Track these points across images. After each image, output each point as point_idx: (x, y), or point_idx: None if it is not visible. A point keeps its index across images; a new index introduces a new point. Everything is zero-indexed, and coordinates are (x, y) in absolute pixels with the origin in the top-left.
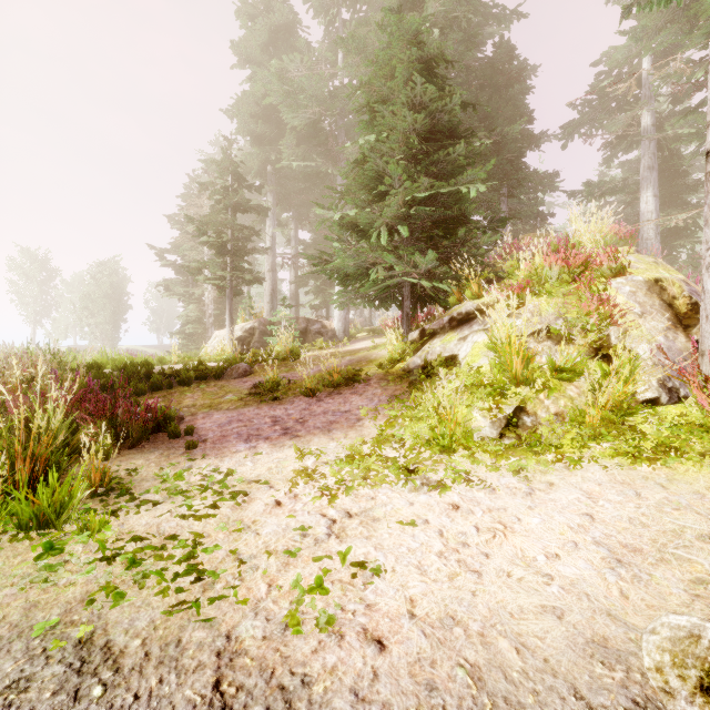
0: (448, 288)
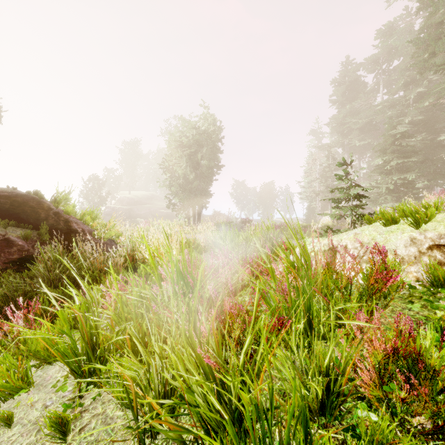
0: None
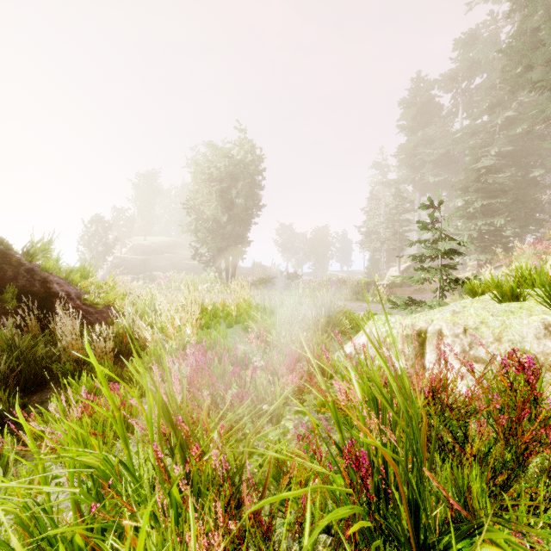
0: (485, 259)
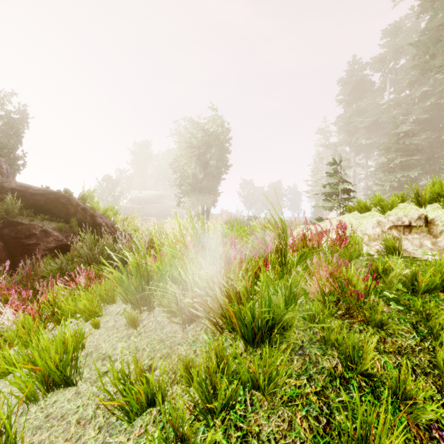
0: None
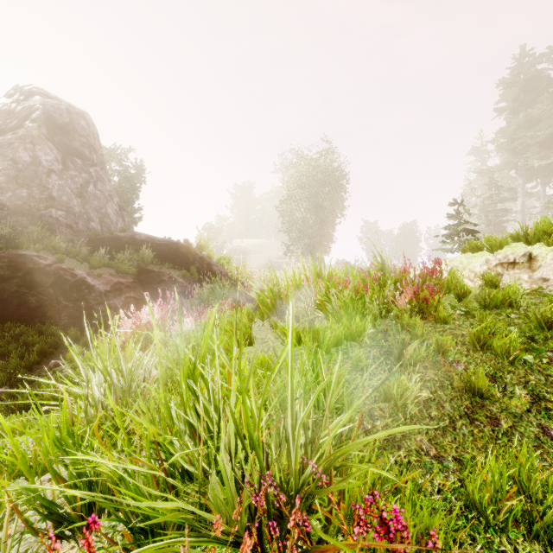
0: None
